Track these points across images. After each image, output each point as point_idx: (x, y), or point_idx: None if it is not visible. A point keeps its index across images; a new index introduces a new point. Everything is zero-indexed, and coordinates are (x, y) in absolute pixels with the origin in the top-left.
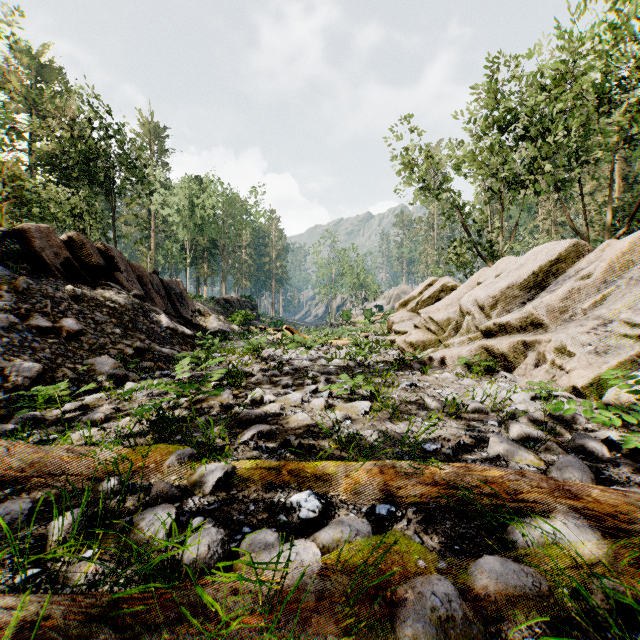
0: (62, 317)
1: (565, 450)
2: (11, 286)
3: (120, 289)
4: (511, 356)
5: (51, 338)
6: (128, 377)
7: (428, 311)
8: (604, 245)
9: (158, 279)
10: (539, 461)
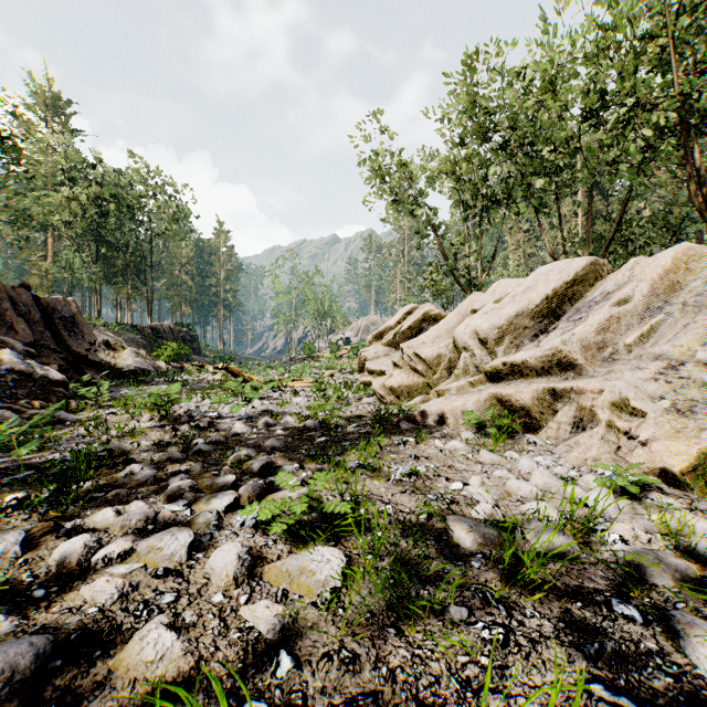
0: None
1: None
2: None
3: None
4: (536, 410)
5: None
6: None
7: (412, 345)
8: (631, 263)
9: (30, 296)
10: None
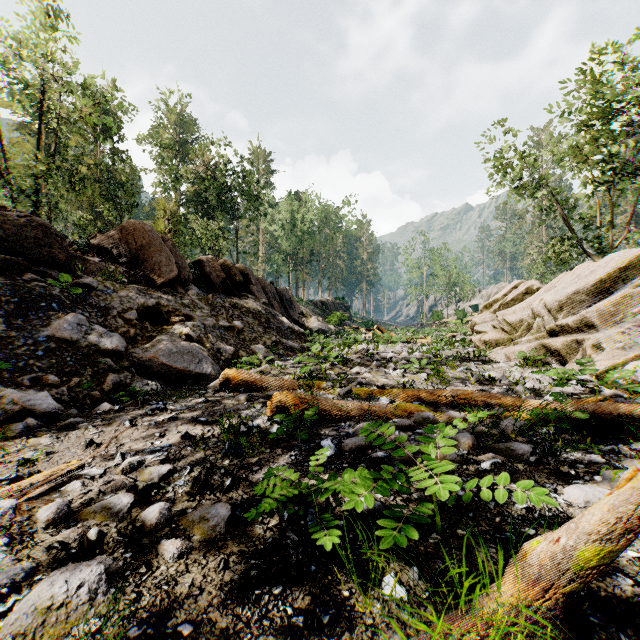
0: (232, 320)
1: (539, 399)
2: (205, 300)
3: (254, 298)
4: (564, 352)
5: (230, 333)
6: (274, 358)
7: (504, 313)
8: None
9: (274, 288)
10: None
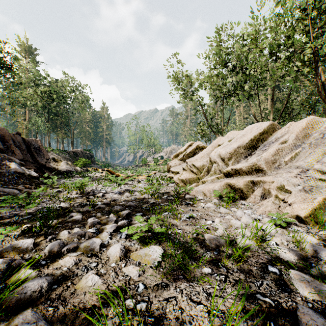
0: None
1: None
2: None
3: None
4: (245, 190)
5: None
6: None
7: (191, 160)
8: (288, 125)
9: (20, 138)
10: None
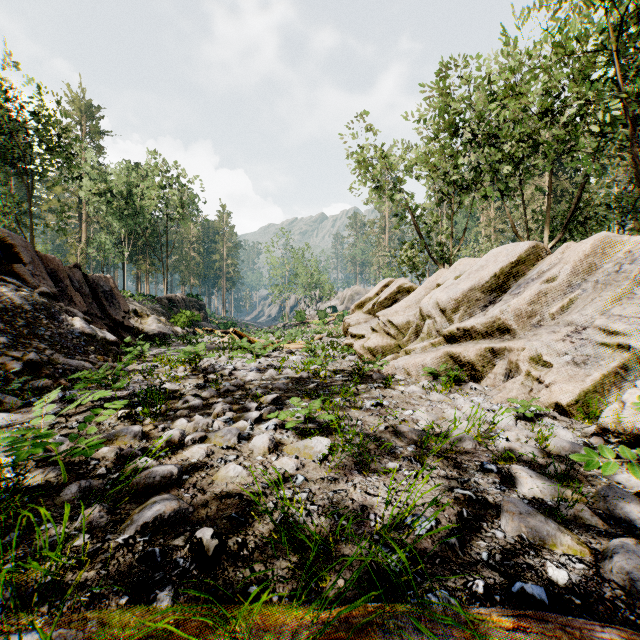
0: None
1: (597, 514)
2: None
3: (21, 285)
4: (479, 364)
5: None
6: (4, 404)
7: (386, 314)
8: (564, 247)
9: (81, 274)
10: (581, 547)
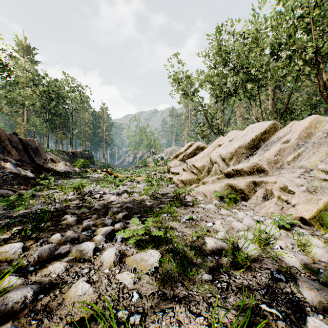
0: None
1: None
2: None
3: None
4: (246, 191)
5: None
6: None
7: (191, 161)
8: (291, 124)
9: (17, 138)
10: None
